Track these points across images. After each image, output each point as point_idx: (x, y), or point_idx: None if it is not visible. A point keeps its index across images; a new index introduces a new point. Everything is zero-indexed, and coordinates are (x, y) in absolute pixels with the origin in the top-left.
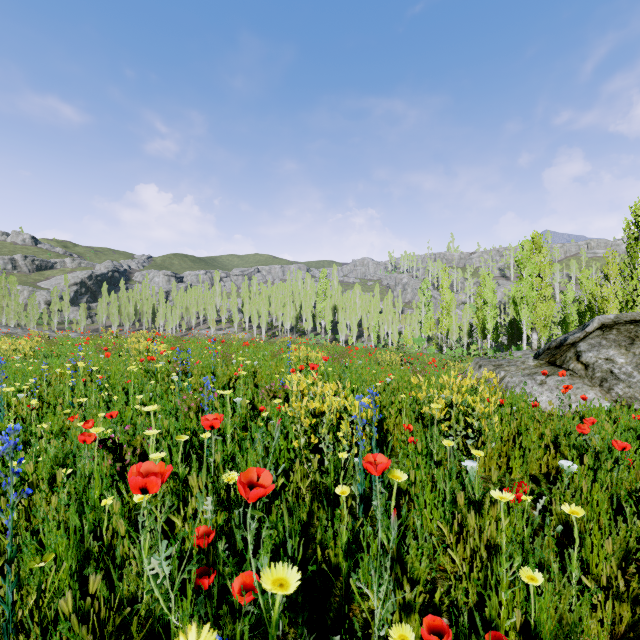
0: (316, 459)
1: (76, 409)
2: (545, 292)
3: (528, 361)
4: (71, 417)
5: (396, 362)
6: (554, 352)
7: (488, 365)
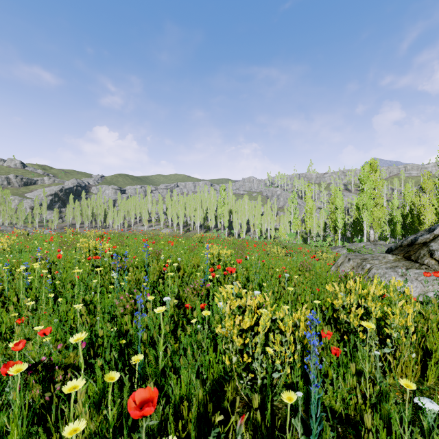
0: (256, 395)
1: (24, 311)
2: (379, 201)
3: (388, 256)
4: (18, 319)
5: (281, 254)
6: (407, 249)
7: (356, 259)
